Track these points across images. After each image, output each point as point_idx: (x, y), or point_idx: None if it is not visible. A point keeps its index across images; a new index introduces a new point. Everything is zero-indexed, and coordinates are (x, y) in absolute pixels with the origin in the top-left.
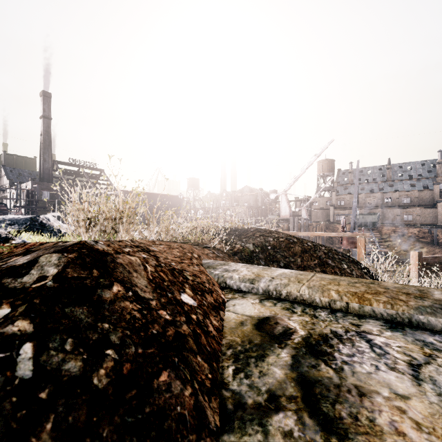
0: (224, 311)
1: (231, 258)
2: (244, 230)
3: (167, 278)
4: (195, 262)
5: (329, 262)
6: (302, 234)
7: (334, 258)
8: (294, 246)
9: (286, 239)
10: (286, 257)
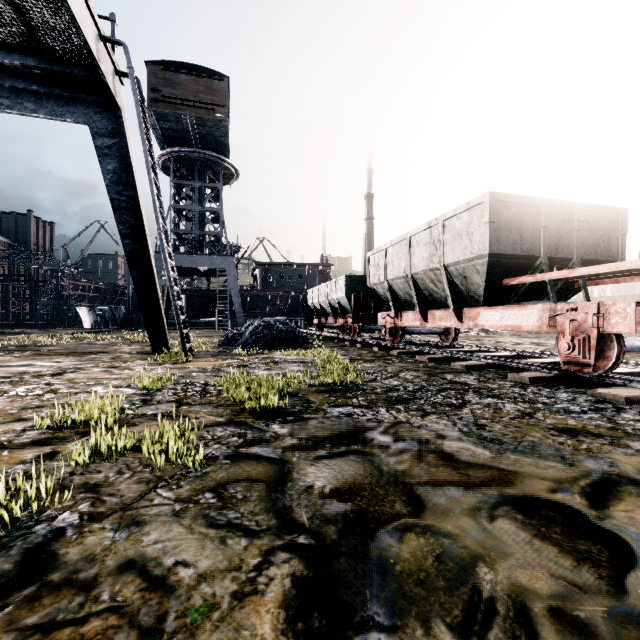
0: None
1: None
2: None
3: None
4: None
5: None
6: None
7: None
8: None
9: None
10: None
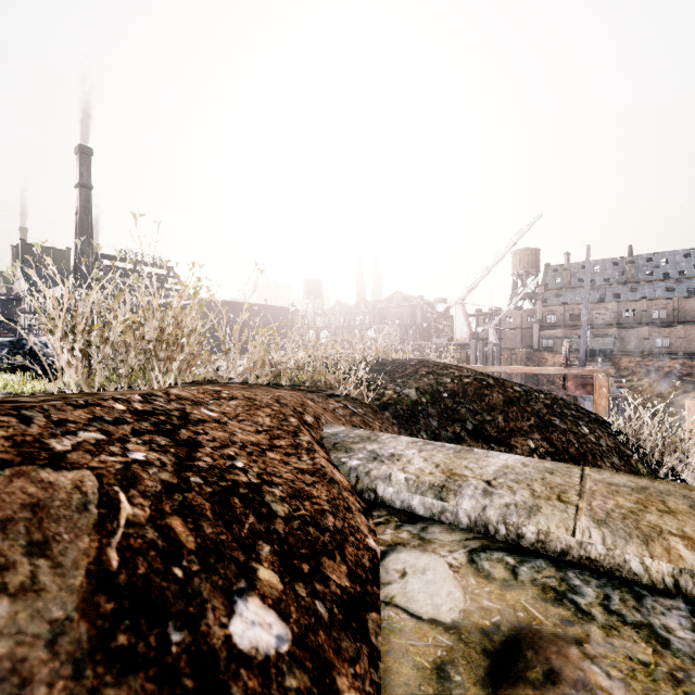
0: (377, 608)
1: (377, 416)
2: (398, 363)
3: (194, 537)
4: (303, 442)
5: (556, 423)
6: (495, 370)
7: (564, 415)
8: (490, 393)
9: (476, 381)
10: (478, 413)
